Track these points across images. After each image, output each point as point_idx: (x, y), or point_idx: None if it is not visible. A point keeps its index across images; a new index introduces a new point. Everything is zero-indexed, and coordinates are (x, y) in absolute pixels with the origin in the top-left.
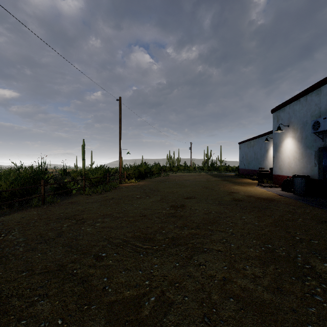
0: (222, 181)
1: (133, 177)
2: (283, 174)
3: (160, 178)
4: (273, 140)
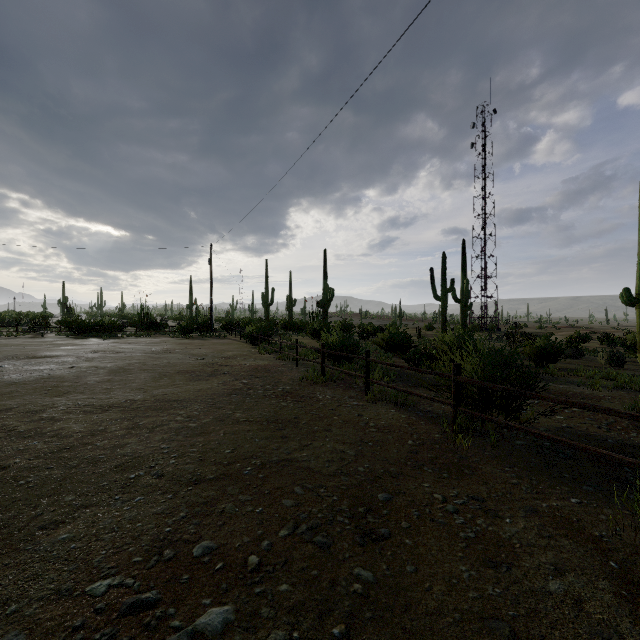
0: None
1: None
2: None
3: None
4: None
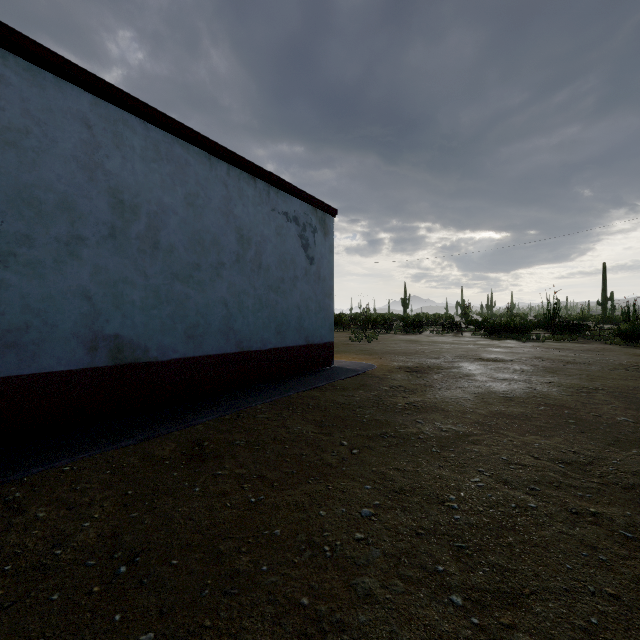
0: None
1: None
2: None
3: None
4: None
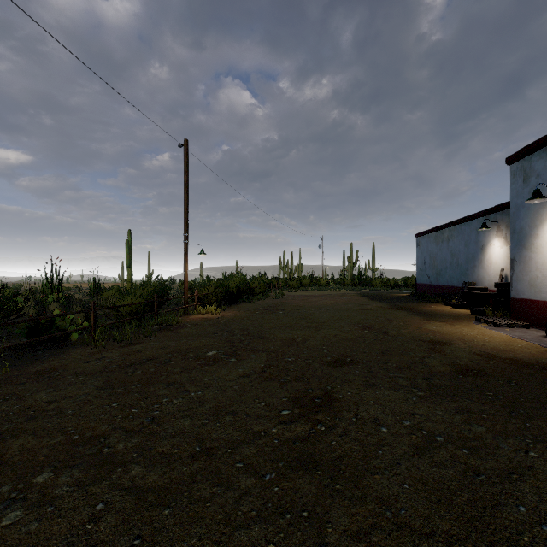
0: (392, 309)
1: (213, 301)
2: (542, 298)
3: (267, 301)
4: (512, 224)
